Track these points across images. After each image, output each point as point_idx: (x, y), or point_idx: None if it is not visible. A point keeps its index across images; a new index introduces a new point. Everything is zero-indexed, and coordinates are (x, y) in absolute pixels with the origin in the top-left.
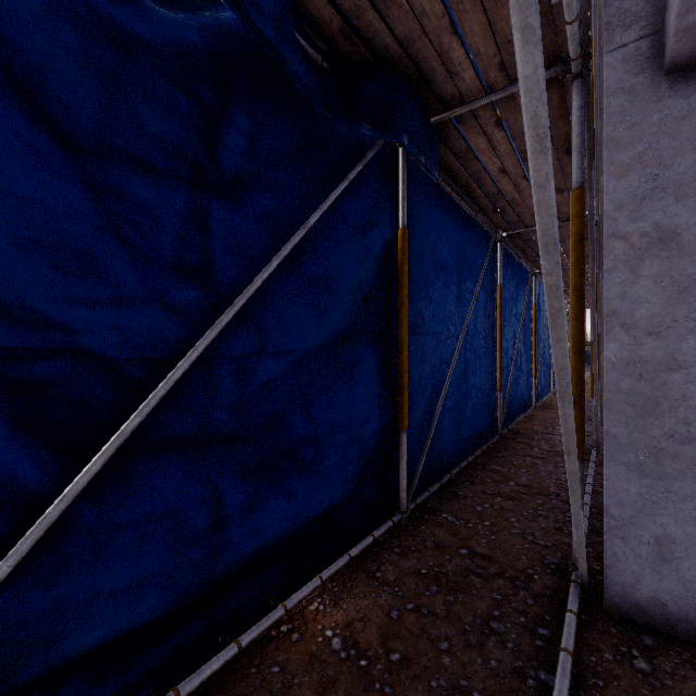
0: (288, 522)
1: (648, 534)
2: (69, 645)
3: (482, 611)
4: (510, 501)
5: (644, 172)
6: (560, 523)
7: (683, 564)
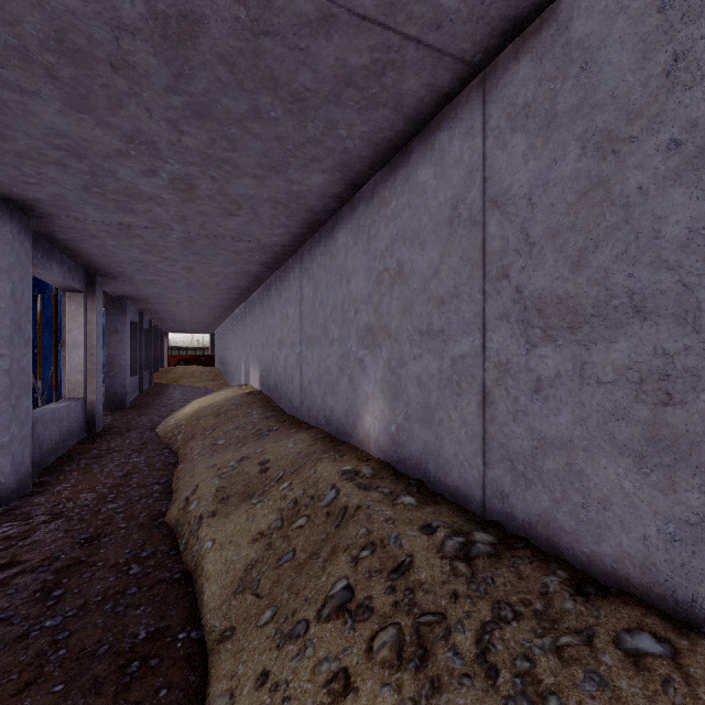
0: None
1: (113, 390)
2: None
3: None
4: None
5: (113, 316)
6: None
7: (120, 394)
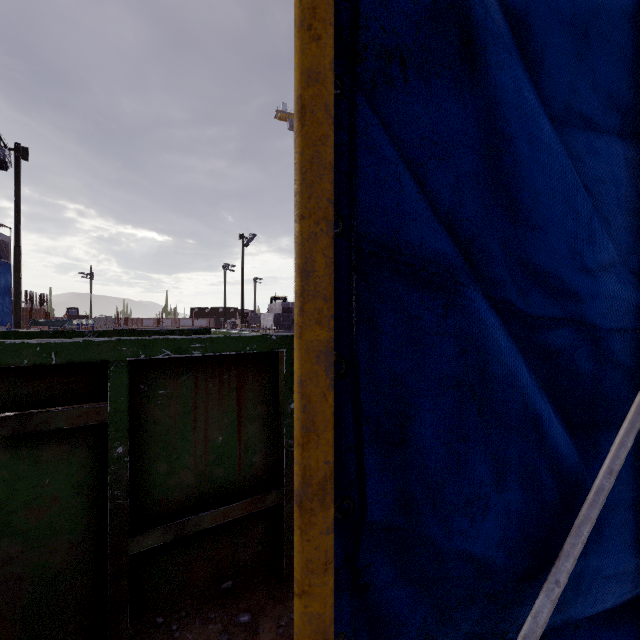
0: None
1: None
2: (570, 614)
3: None
4: None
5: None
6: None
7: None
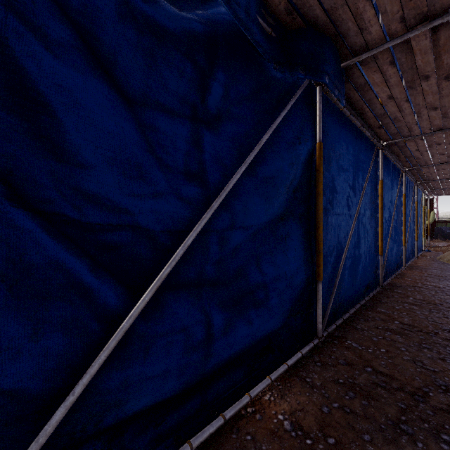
0: (248, 339)
1: None
2: (130, 406)
3: (391, 415)
4: (398, 335)
5: None
6: (442, 355)
7: None
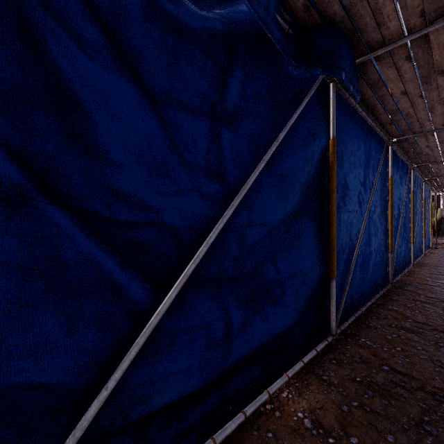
0: (265, 336)
1: None
2: (155, 401)
3: (414, 415)
4: (413, 334)
5: None
6: None
7: None
